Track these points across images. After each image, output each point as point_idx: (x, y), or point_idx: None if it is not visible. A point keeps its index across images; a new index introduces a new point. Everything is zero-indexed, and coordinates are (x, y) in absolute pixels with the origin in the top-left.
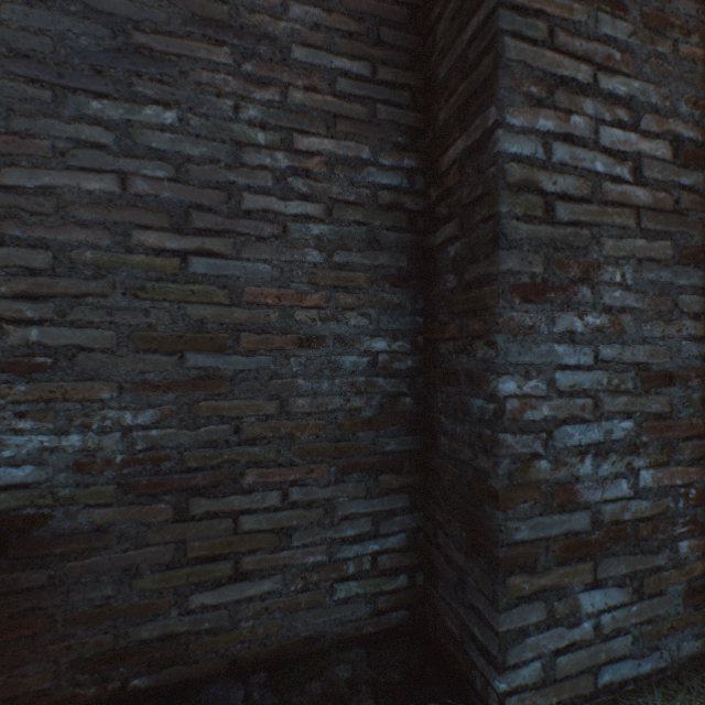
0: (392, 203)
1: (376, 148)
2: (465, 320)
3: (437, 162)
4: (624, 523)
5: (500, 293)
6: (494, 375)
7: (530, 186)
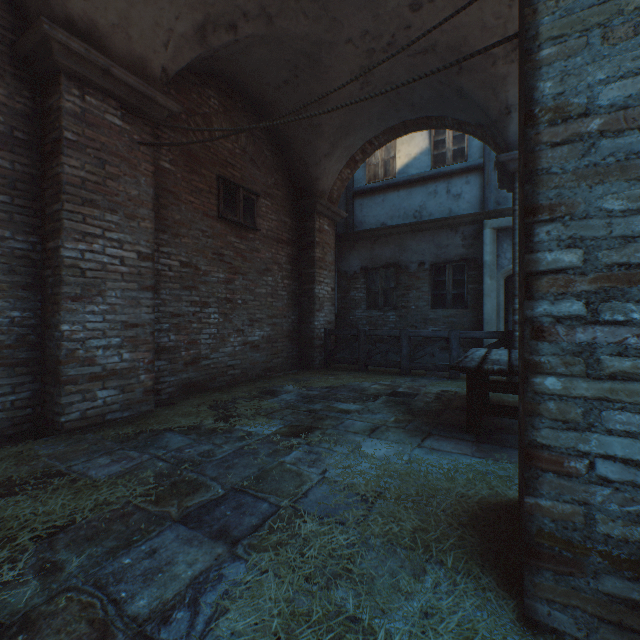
0: (24, 255)
1: (14, 232)
2: (54, 306)
3: (47, 244)
4: (117, 370)
5: (63, 299)
6: (61, 324)
7: (76, 266)
